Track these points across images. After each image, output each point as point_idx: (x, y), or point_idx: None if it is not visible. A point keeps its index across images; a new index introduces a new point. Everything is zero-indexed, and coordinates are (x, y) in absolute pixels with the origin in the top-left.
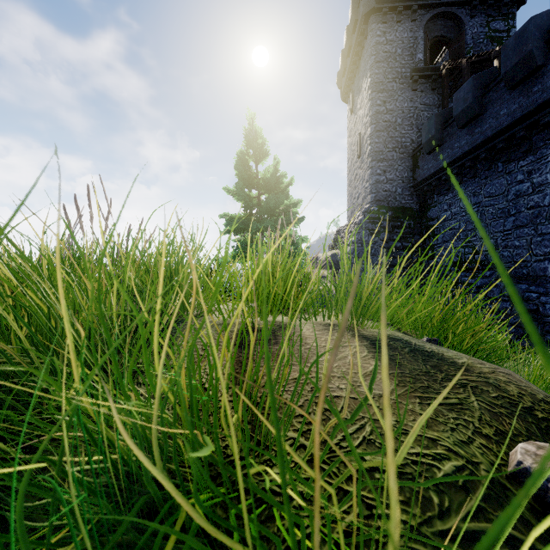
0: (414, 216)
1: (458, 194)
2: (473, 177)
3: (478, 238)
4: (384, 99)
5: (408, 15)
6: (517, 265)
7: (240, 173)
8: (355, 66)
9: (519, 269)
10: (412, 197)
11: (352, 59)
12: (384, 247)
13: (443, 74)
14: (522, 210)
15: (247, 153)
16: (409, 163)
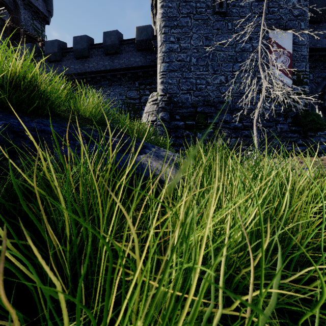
0: None
1: None
2: None
3: None
4: None
5: None
6: None
7: None
8: None
9: None
10: None
11: None
12: None
13: (7, 26)
14: None
15: None
16: None
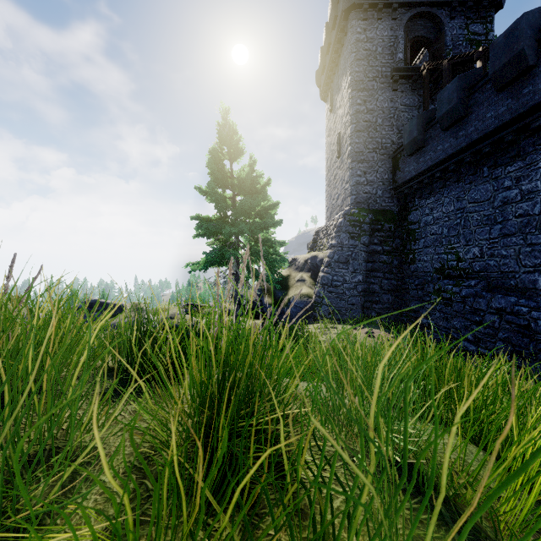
0: (395, 220)
1: (440, 198)
2: (457, 181)
3: (462, 245)
4: (364, 98)
5: (389, 13)
6: (504, 275)
7: (212, 171)
8: (334, 64)
9: (506, 280)
10: (392, 199)
11: (332, 57)
12: (365, 251)
13: (424, 75)
14: (509, 217)
15: (221, 150)
16: (389, 165)
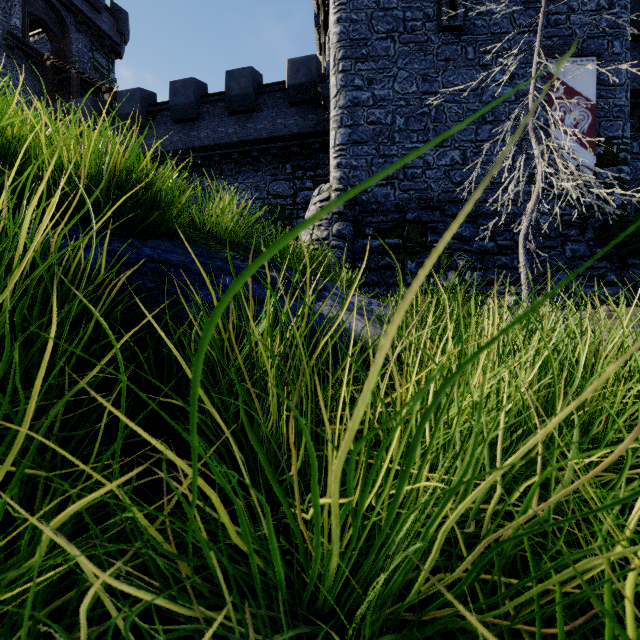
0: None
1: None
2: None
3: None
4: None
5: None
6: None
7: None
8: None
9: None
10: None
11: None
12: None
13: (48, 66)
14: None
15: None
16: None
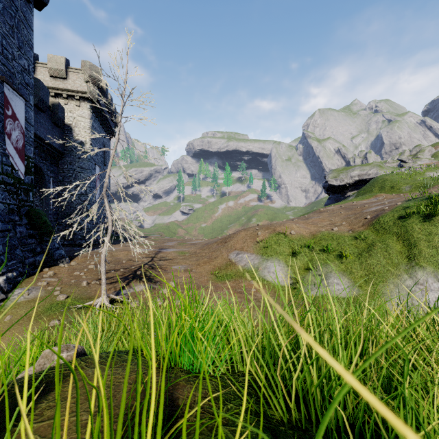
0: None
1: None
2: None
3: None
4: None
5: None
6: None
7: None
8: None
9: None
10: None
11: None
12: None
13: None
14: None
15: None
16: None
